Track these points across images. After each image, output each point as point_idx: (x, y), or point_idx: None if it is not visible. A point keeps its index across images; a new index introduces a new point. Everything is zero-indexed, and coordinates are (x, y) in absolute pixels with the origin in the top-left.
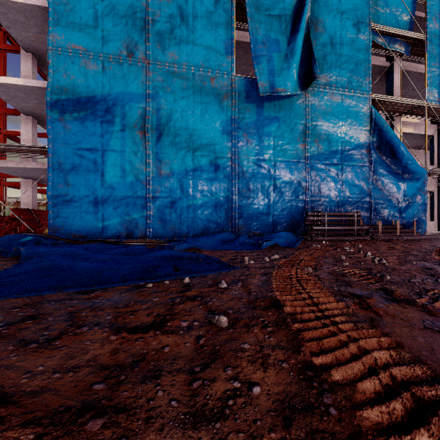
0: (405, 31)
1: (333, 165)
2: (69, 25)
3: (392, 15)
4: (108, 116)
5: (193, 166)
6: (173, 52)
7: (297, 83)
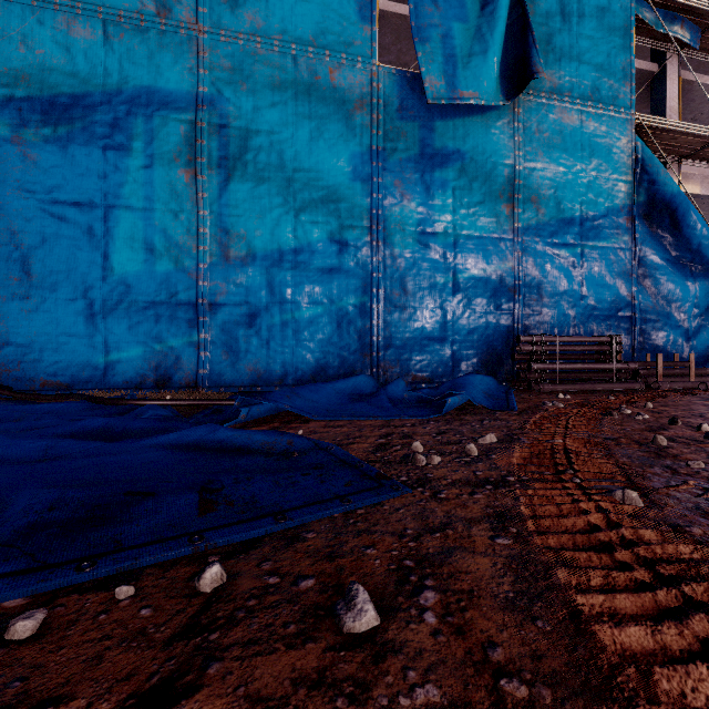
0: None
1: (564, 246)
2: None
3: None
4: (118, 136)
5: (294, 242)
6: (254, 12)
7: (498, 85)
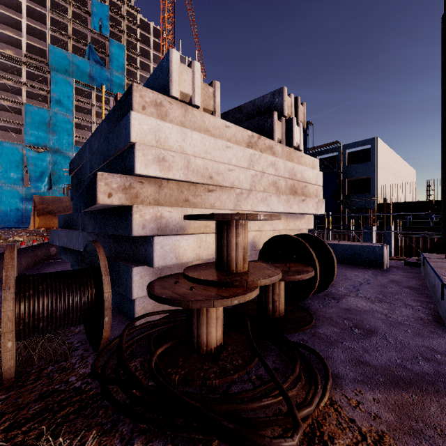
0: None
1: None
2: None
3: None
4: None
5: (10, 209)
6: (3, 181)
7: (46, 188)
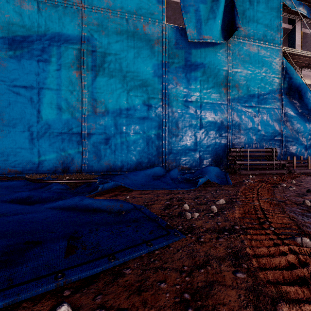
0: None
1: (250, 107)
2: None
3: None
4: (44, 55)
5: (127, 105)
6: None
7: (220, 33)
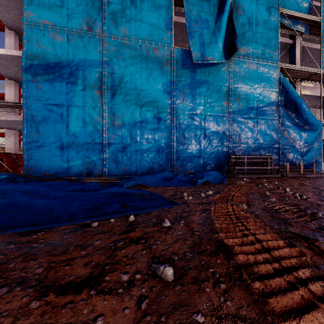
0: (305, 15)
1: (250, 118)
2: (40, 4)
3: (295, 2)
4: (72, 78)
5: (140, 118)
6: (124, 28)
7: (222, 54)
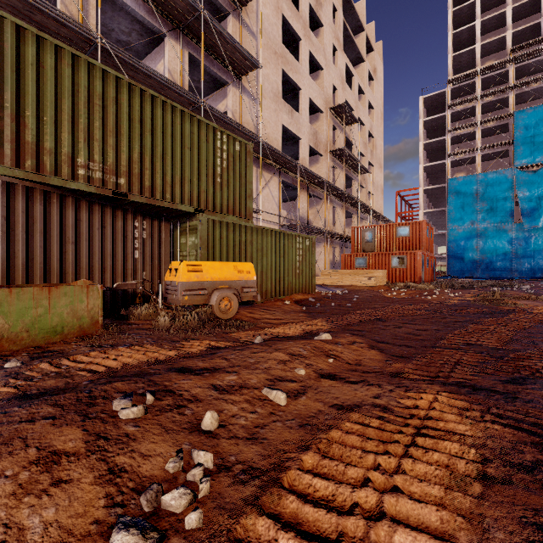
0: None
1: None
2: (453, 221)
3: None
4: (465, 243)
5: (495, 255)
6: (487, 221)
7: None
